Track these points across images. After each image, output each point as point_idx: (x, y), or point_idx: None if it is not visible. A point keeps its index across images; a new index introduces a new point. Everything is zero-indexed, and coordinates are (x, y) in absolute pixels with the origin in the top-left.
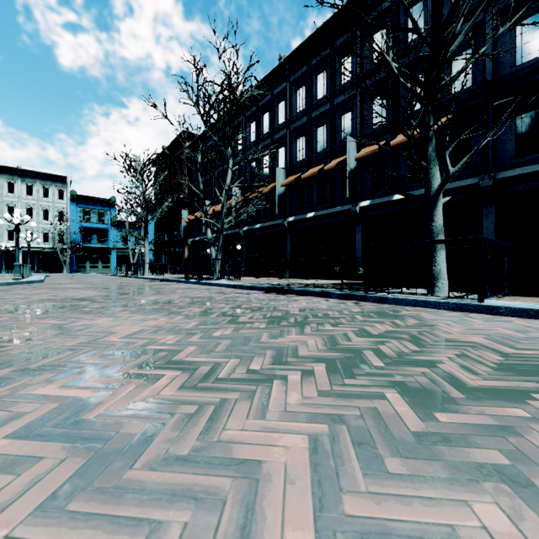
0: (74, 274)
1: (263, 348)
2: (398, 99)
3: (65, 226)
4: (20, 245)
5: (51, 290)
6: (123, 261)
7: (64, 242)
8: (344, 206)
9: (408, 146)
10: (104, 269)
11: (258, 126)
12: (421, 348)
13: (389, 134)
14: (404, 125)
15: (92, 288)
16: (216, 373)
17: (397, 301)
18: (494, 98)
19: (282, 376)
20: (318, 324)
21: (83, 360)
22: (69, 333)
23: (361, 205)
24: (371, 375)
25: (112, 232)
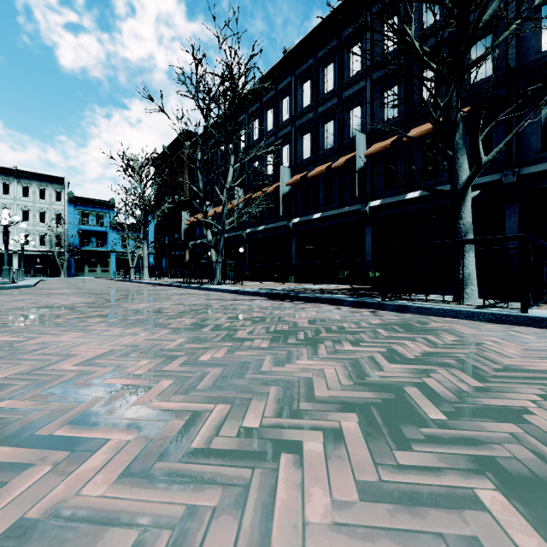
0: (72, 278)
1: (264, 382)
2: (422, 78)
3: (62, 228)
4: (16, 248)
5: (35, 297)
6: (123, 265)
7: (61, 245)
8: (352, 206)
9: (433, 131)
10: (102, 273)
11: (261, 123)
12: (483, 382)
13: (401, 128)
14: (418, 118)
15: (81, 294)
16: (191, 436)
17: (420, 311)
18: (518, 87)
19: (293, 442)
20: (334, 342)
21: (1, 406)
22: (15, 355)
23: (371, 204)
24: (434, 440)
25: (111, 235)
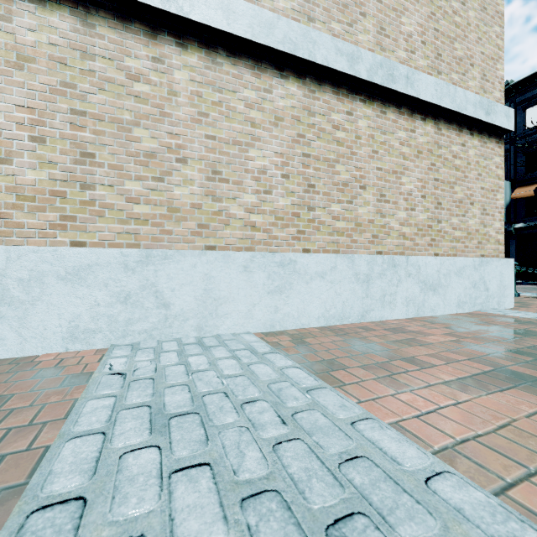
0: None
1: None
2: None
3: None
4: None
5: None
6: None
7: None
8: None
9: None
10: None
11: None
12: None
13: None
14: None
15: None
16: None
17: None
18: None
19: None
20: None
21: None
22: None
23: (515, 226)
24: None
25: None
